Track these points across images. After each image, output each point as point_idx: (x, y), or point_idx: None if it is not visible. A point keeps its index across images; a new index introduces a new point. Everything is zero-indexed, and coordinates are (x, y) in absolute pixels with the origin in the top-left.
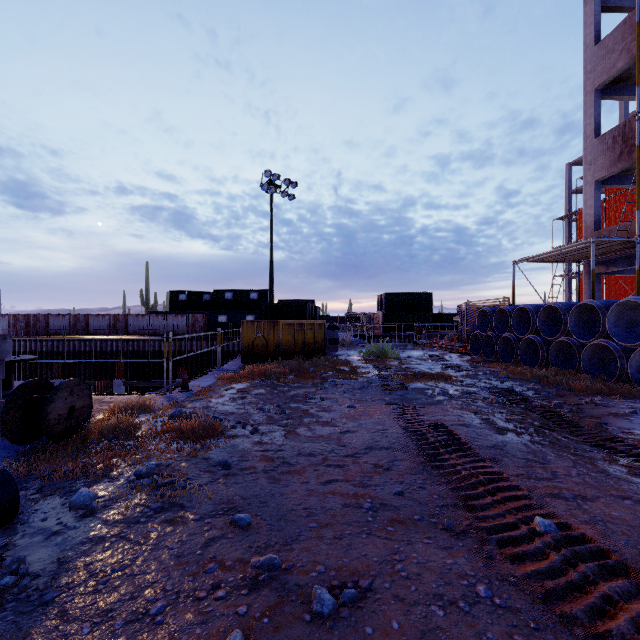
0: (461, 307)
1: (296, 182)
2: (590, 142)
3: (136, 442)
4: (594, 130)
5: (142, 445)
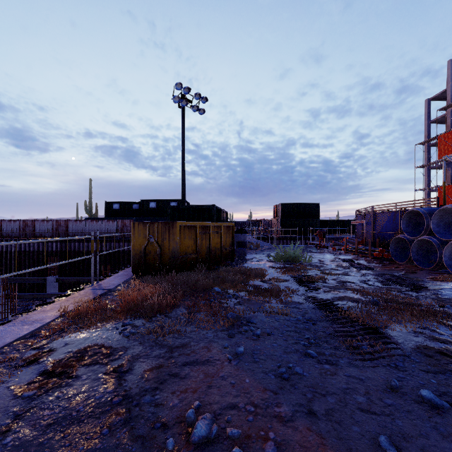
0: (358, 212)
1: (206, 97)
2: None
3: None
4: None
5: None
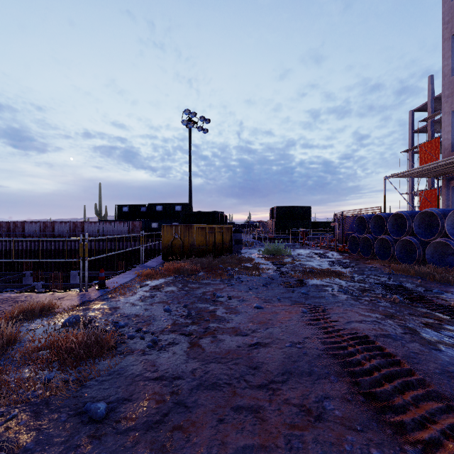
0: (336, 215)
1: (209, 119)
2: (448, 79)
3: (3, 364)
4: (451, 69)
5: (2, 373)
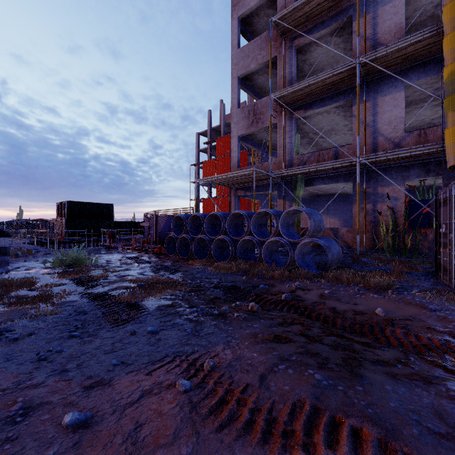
0: (146, 215)
1: None
2: (236, 110)
3: None
4: (238, 103)
5: None
